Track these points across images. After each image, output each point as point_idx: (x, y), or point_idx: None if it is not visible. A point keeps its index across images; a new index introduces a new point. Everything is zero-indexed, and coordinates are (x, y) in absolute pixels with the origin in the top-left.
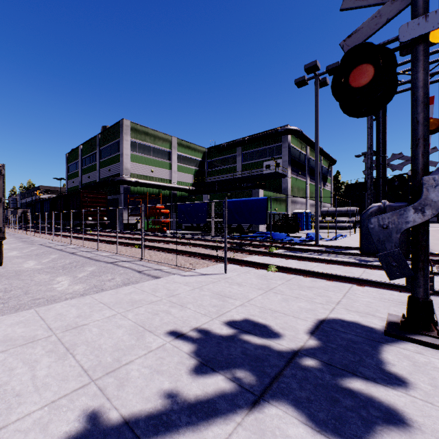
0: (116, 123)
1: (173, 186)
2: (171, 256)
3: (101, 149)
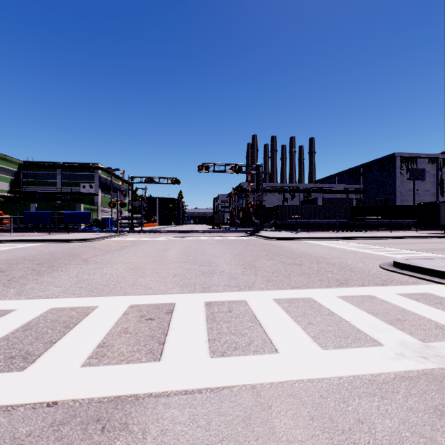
0: None
1: None
2: (61, 233)
3: None
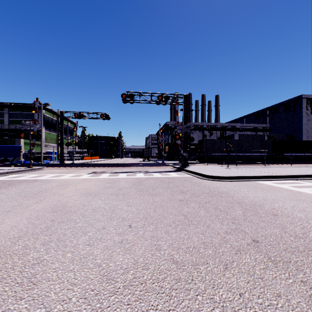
0: None
1: None
2: None
3: None
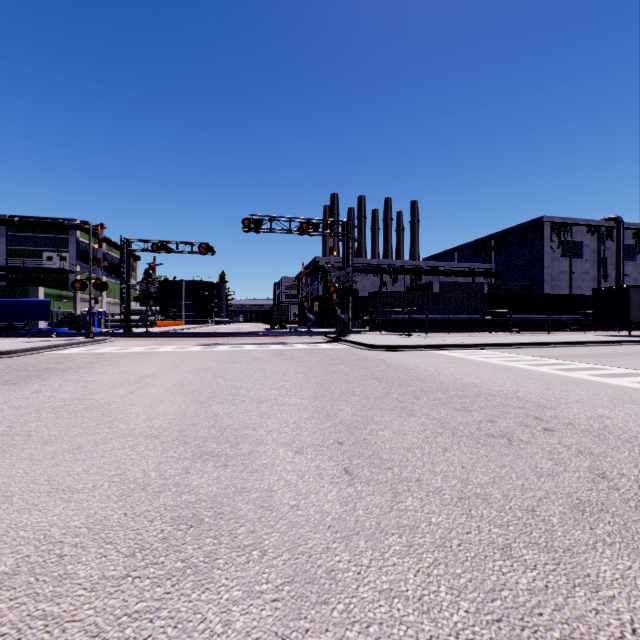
0: None
1: None
2: None
3: None
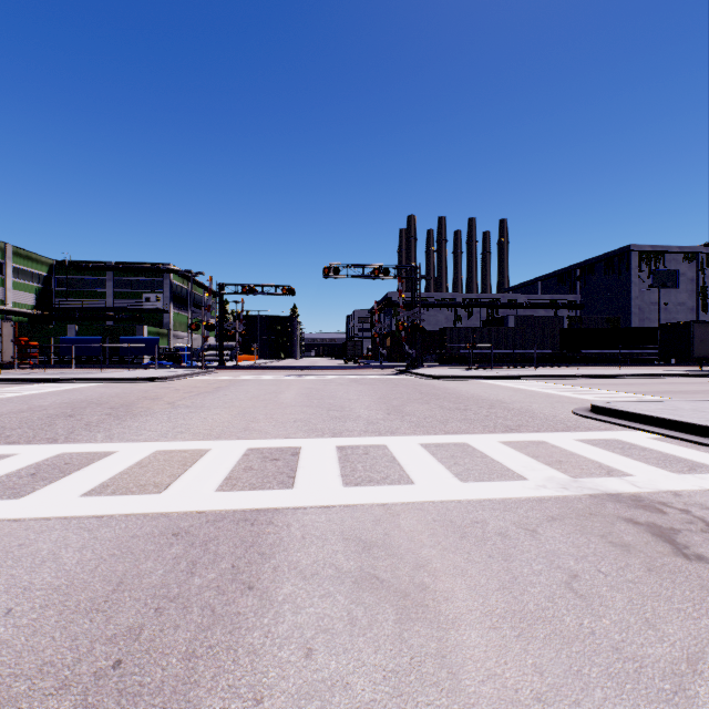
0: None
1: (12, 310)
2: (119, 369)
3: None
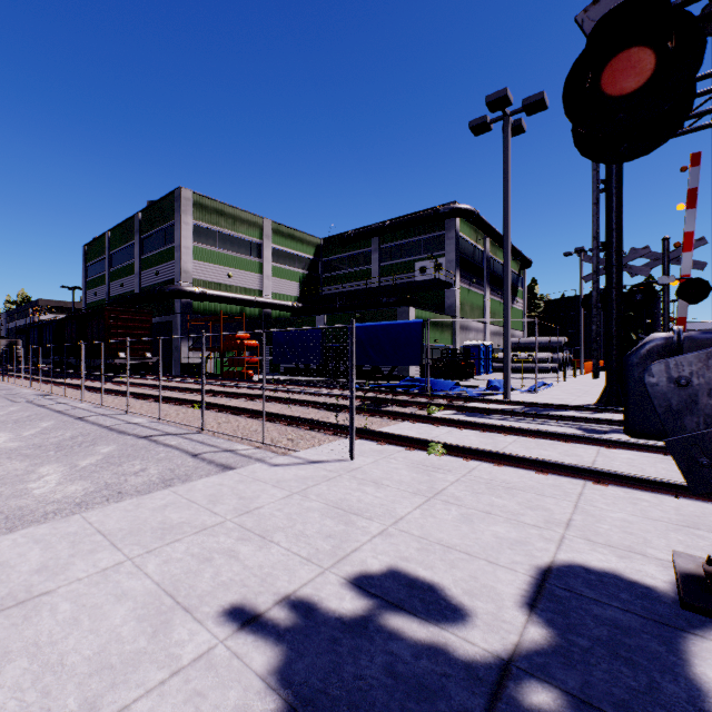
0: (169, 195)
1: (265, 302)
2: (256, 425)
3: (142, 237)
